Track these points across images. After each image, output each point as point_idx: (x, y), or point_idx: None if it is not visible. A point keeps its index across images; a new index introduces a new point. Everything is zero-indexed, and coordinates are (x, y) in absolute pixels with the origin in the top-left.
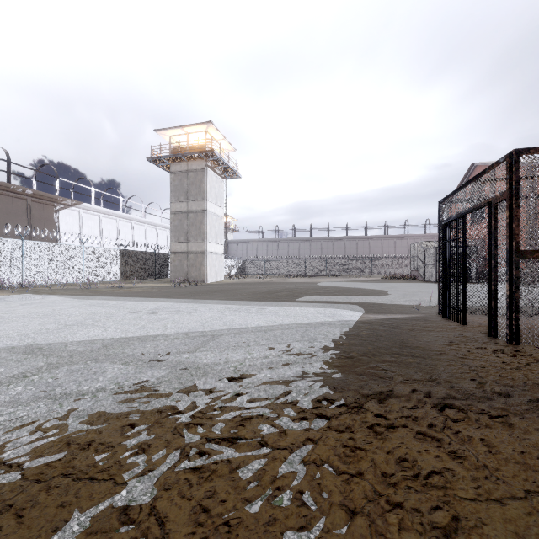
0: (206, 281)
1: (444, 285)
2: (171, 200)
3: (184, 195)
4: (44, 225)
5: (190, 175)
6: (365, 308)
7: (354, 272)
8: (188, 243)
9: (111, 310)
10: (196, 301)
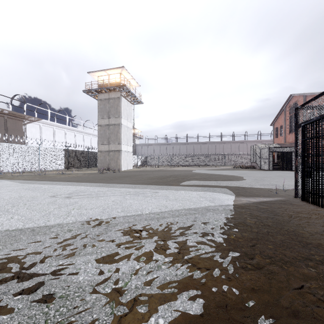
0: (121, 169)
1: (303, 174)
2: (98, 117)
3: (106, 114)
4: (16, 133)
5: (110, 101)
6: (234, 191)
7: (214, 163)
8: (109, 145)
9: (37, 194)
10: (108, 185)
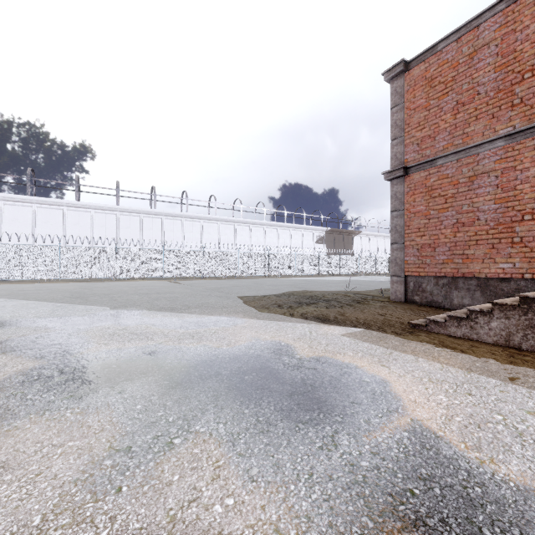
0: None
1: None
2: None
3: None
4: (348, 246)
5: None
6: None
7: None
8: None
9: None
10: None
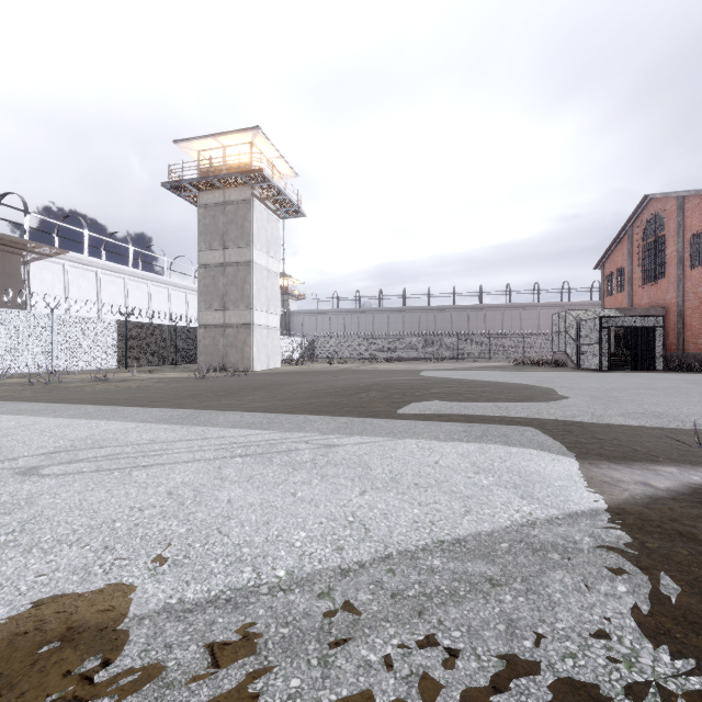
0: (252, 369)
1: None
2: (199, 246)
3: (218, 240)
4: (4, 283)
5: (228, 209)
6: (563, 439)
7: (466, 355)
8: (225, 312)
9: None
10: (194, 416)
